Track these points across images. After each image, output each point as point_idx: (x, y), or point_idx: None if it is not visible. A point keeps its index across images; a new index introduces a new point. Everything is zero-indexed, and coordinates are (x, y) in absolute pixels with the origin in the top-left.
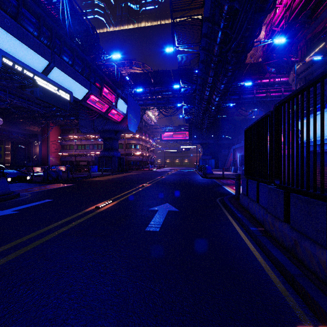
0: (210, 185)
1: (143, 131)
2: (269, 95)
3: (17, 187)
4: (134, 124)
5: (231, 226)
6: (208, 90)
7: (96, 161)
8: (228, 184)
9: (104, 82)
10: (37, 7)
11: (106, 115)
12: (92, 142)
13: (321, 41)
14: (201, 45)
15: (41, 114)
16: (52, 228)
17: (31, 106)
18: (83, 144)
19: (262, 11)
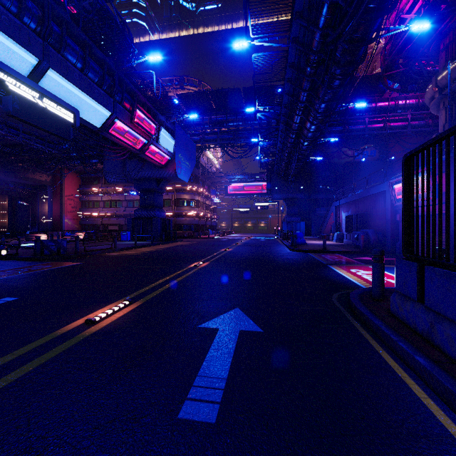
0: (308, 264)
1: (201, 181)
2: (389, 126)
3: None
4: (186, 169)
5: (411, 399)
6: (299, 115)
7: (129, 225)
8: (337, 262)
9: (139, 103)
10: None
11: (142, 154)
12: (126, 197)
13: None
14: (290, 35)
15: (48, 155)
16: None
17: (29, 140)
18: (113, 200)
19: None
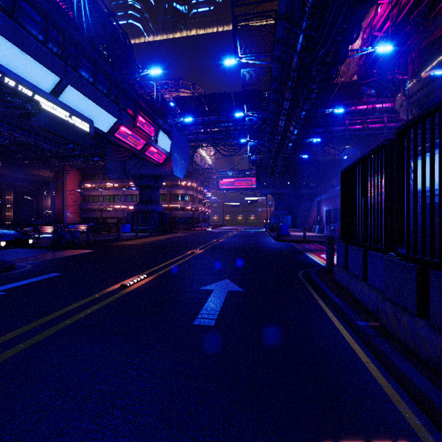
0: (287, 251)
1: (194, 177)
2: (367, 127)
3: (14, 255)
4: (181, 167)
5: (324, 317)
6: (284, 120)
7: (129, 218)
8: (312, 250)
9: (140, 108)
10: None
11: (142, 154)
12: (124, 192)
13: (441, 50)
14: (273, 55)
15: (53, 153)
16: (50, 320)
17: (39, 141)
18: (112, 195)
19: (363, 3)
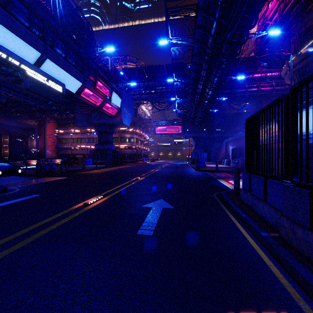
0: (205, 178)
1: (137, 125)
2: (261, 90)
3: (7, 181)
4: (128, 118)
5: (235, 229)
6: (201, 84)
7: (91, 154)
8: (222, 177)
9: (99, 76)
10: None
11: (100, 109)
12: (88, 135)
13: None
14: (195, 37)
15: (37, 108)
16: (30, 230)
17: (27, 99)
18: (79, 138)
19: None
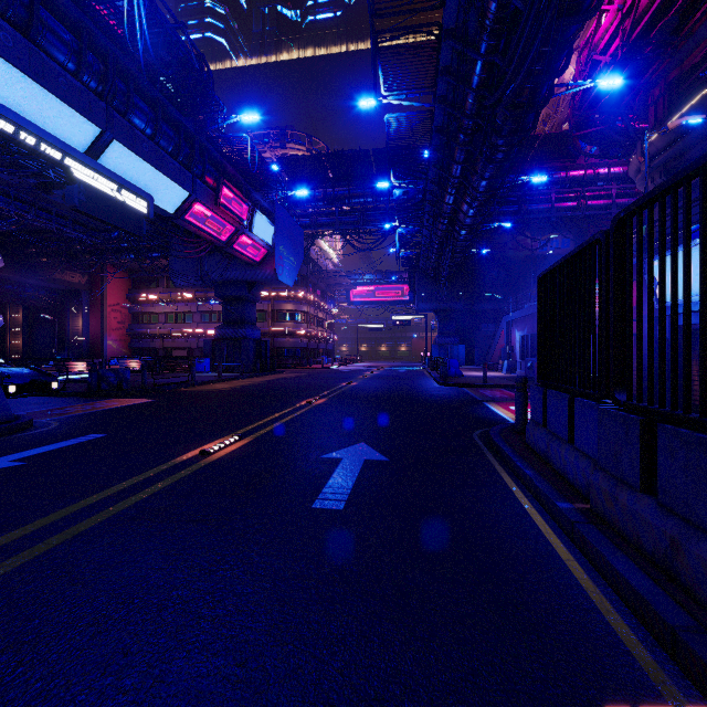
0: (458, 401)
1: (311, 284)
2: (585, 205)
3: (29, 406)
4: (290, 268)
5: (510, 498)
6: (452, 193)
7: (208, 349)
8: (496, 398)
9: (225, 176)
10: (74, 7)
11: (229, 248)
12: (199, 307)
13: (700, 84)
14: (436, 93)
15: (87, 245)
16: (97, 502)
17: (65, 227)
18: (179, 312)
19: (575, 14)
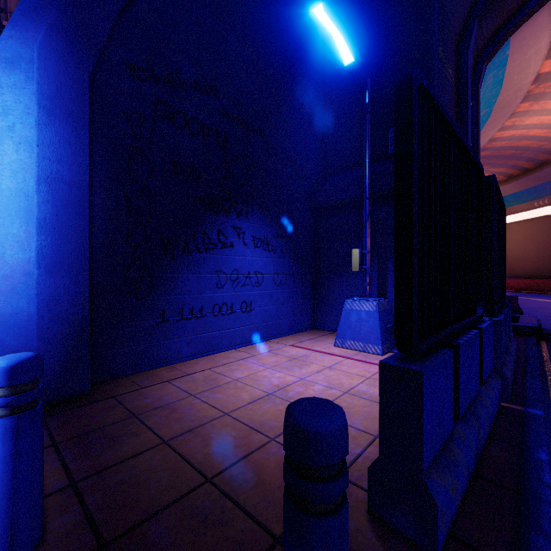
0: None
1: None
2: None
3: None
4: None
5: None
6: None
7: None
8: None
9: None
10: None
11: None
12: None
13: None
14: None
15: None
16: None
17: None
18: None
19: None
